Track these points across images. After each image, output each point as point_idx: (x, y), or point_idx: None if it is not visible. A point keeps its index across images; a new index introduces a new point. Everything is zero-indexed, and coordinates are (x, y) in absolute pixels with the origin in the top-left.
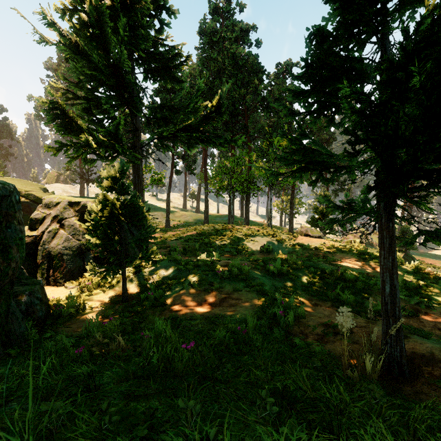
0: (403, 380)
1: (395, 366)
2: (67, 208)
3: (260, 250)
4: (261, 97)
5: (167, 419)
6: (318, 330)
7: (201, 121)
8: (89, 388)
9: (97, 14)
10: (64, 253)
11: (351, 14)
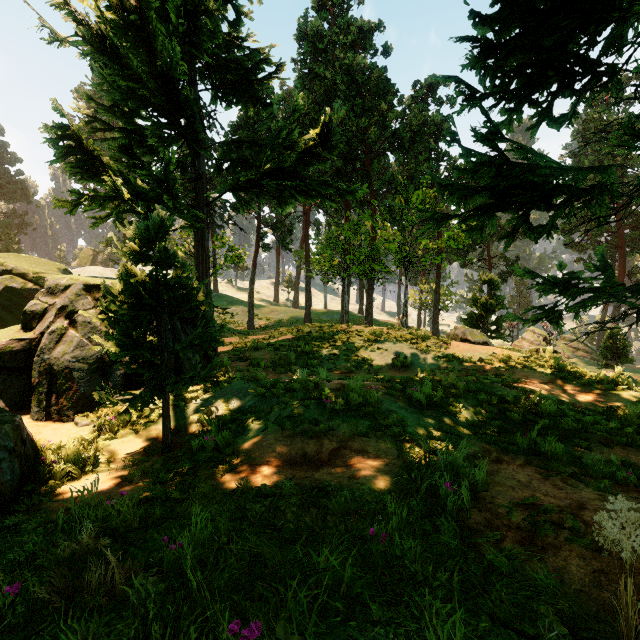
0: None
1: None
2: (81, 294)
3: (392, 363)
4: (391, 131)
5: None
6: (519, 518)
7: (299, 161)
8: None
9: None
10: (74, 368)
11: None
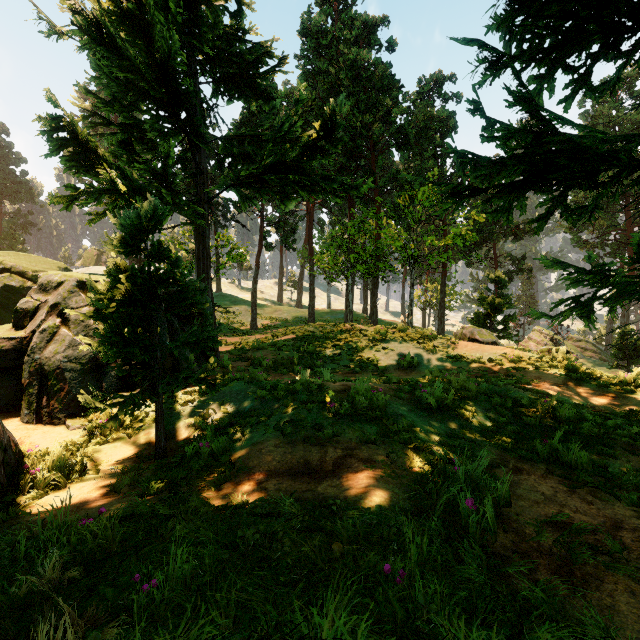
0: None
1: None
2: (74, 291)
3: (398, 364)
4: (396, 127)
5: None
6: (549, 540)
7: (302, 154)
8: None
9: None
10: (66, 368)
11: None
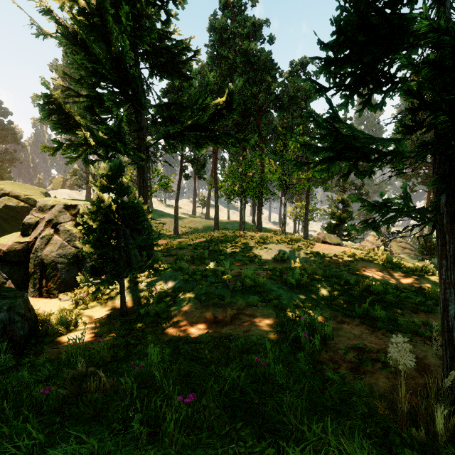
0: None
1: None
2: (62, 211)
3: (275, 258)
4: (274, 96)
5: None
6: (351, 356)
7: (210, 119)
8: None
9: (97, 1)
10: (58, 262)
11: None
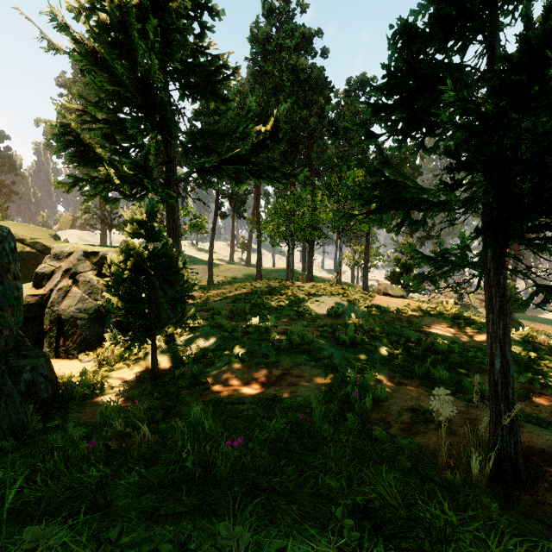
0: (519, 485)
1: (508, 467)
2: (82, 260)
3: (327, 313)
4: (328, 120)
5: (204, 551)
6: (404, 417)
7: (252, 150)
8: (97, 504)
9: (120, 14)
10: (78, 317)
11: (450, 2)
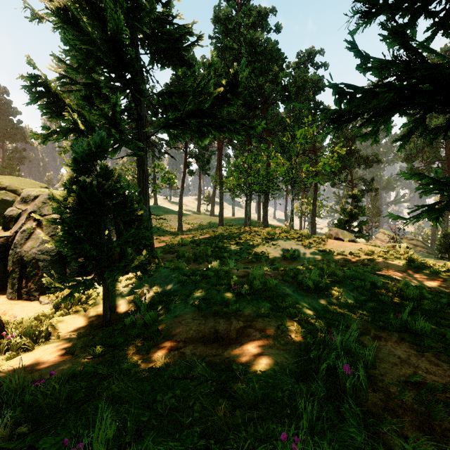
0: None
1: None
2: (46, 203)
3: (284, 256)
4: (281, 86)
5: None
6: (410, 398)
7: (214, 104)
8: None
9: None
10: (39, 259)
11: None
